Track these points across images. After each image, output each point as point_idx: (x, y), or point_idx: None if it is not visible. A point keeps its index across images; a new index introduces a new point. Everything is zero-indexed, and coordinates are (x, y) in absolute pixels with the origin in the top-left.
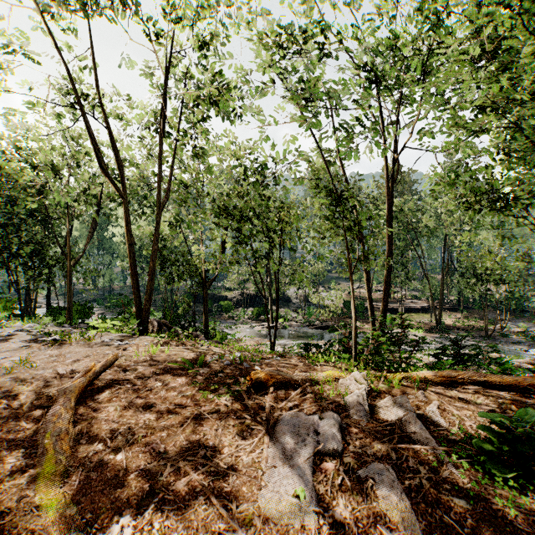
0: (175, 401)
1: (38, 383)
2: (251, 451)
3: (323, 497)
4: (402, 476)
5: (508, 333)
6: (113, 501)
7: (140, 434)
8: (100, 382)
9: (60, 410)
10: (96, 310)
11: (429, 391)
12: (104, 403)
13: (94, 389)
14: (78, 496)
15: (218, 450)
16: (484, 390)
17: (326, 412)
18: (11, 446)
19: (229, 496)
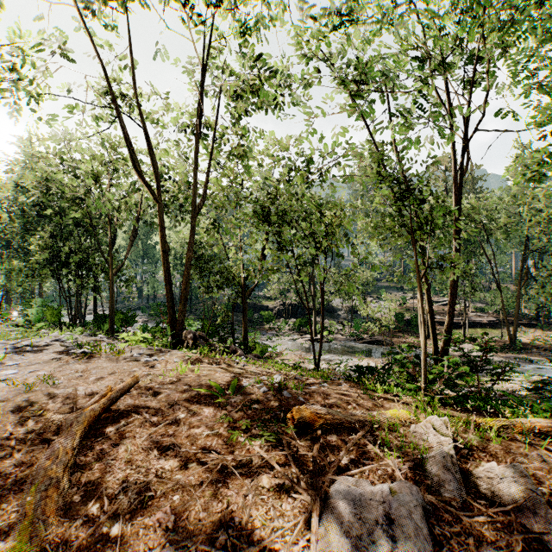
0: (198, 443)
1: (54, 405)
2: (292, 543)
3: None
4: None
5: None
6: None
7: (147, 493)
8: (117, 408)
9: (59, 449)
10: (140, 318)
11: (547, 452)
12: (114, 439)
13: (108, 418)
14: None
15: (246, 533)
16: None
17: (399, 481)
18: None
19: None
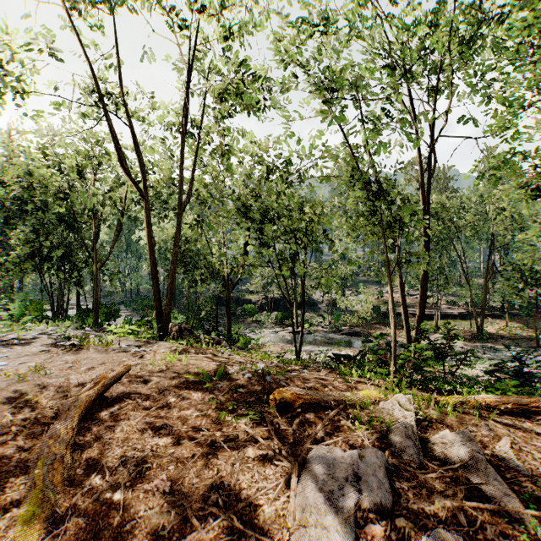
0: (189, 422)
1: (48, 393)
2: (274, 499)
3: None
4: None
5: None
6: None
7: (145, 465)
8: (111, 395)
9: (60, 430)
10: (124, 312)
11: (494, 422)
12: (110, 421)
13: (102, 404)
14: None
15: (234, 493)
16: None
17: (367, 448)
18: (1, 473)
19: None
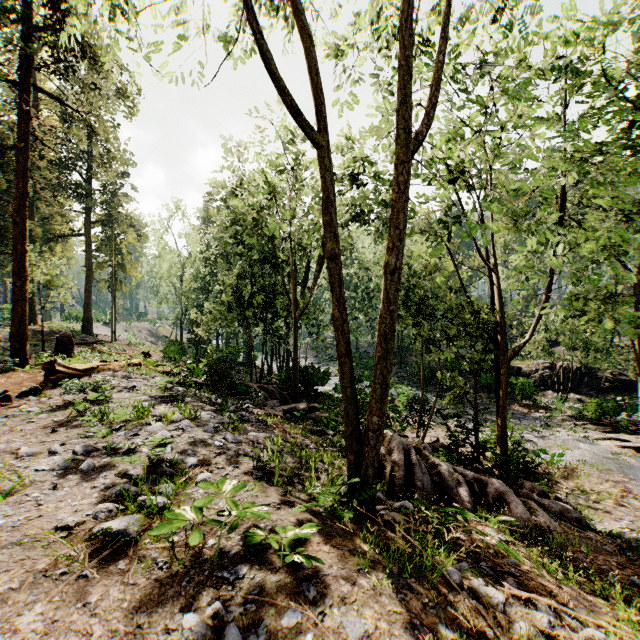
0: None
1: None
2: None
3: None
4: None
5: None
6: None
7: None
8: None
9: None
10: None
11: None
12: None
13: None
14: None
15: None
16: None
17: None
18: None
19: None
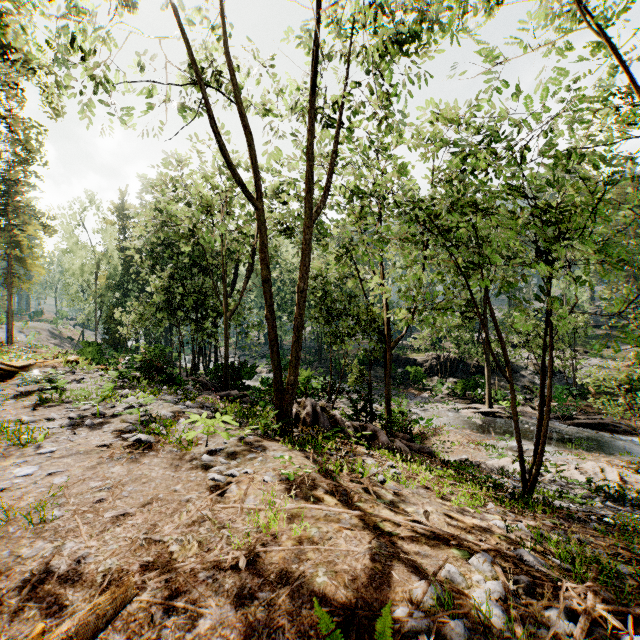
0: None
1: None
2: None
3: None
4: None
5: None
6: None
7: None
8: None
9: None
10: (265, 367)
11: None
12: None
13: None
14: None
15: None
16: None
17: None
18: None
19: None
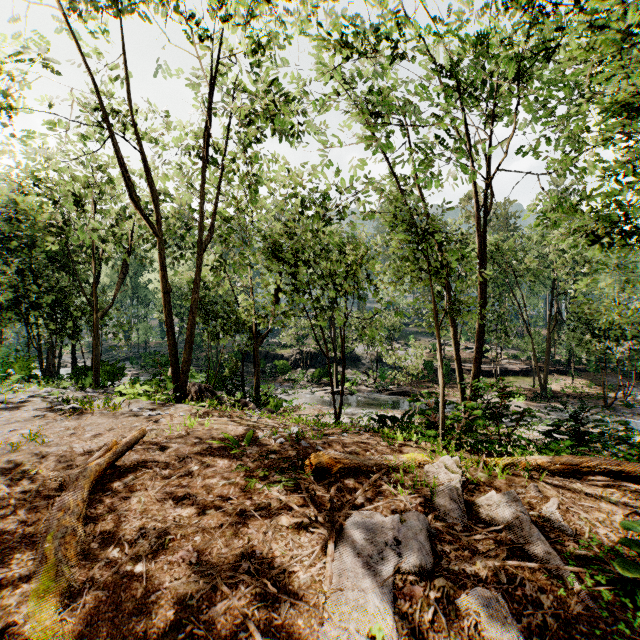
0: (215, 491)
1: (49, 463)
2: (310, 566)
3: (408, 639)
4: (517, 610)
5: (633, 403)
6: (125, 635)
7: (168, 536)
8: (123, 464)
9: (69, 502)
10: (129, 370)
11: (544, 484)
12: (125, 492)
13: (114, 474)
14: (80, 625)
15: (267, 562)
16: (618, 484)
17: (409, 512)
18: (4, 550)
19: (280, 631)
